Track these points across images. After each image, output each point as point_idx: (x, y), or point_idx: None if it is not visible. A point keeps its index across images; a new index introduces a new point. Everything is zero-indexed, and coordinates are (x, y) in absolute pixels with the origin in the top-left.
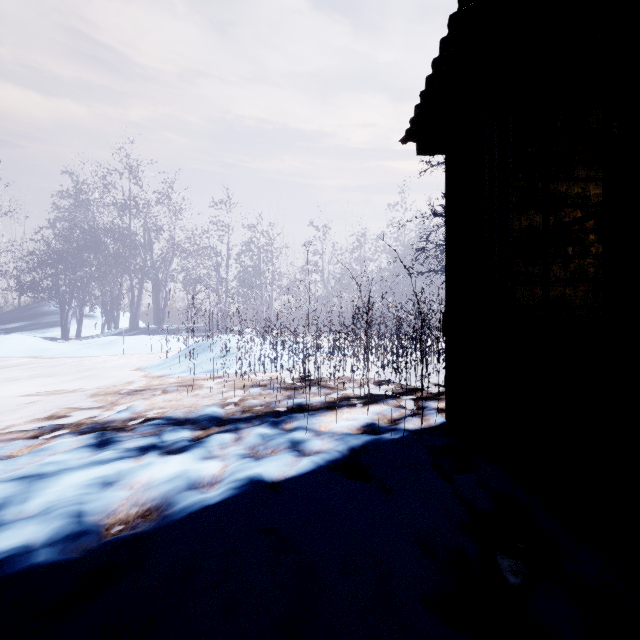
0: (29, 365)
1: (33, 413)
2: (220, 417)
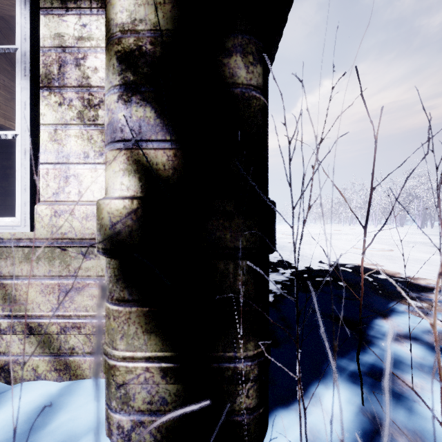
0: None
1: None
2: None
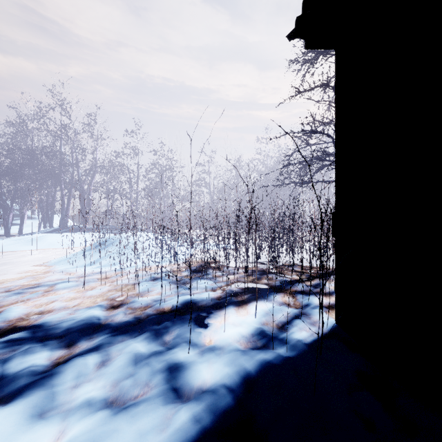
0: None
1: None
2: (96, 326)
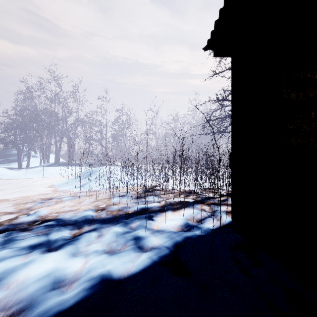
0: None
1: None
2: (91, 219)
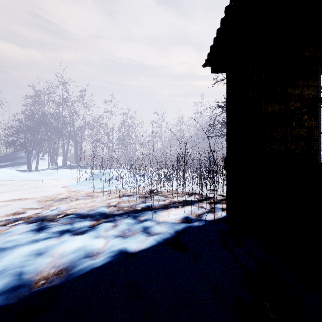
0: (8, 184)
1: (6, 211)
2: (106, 213)
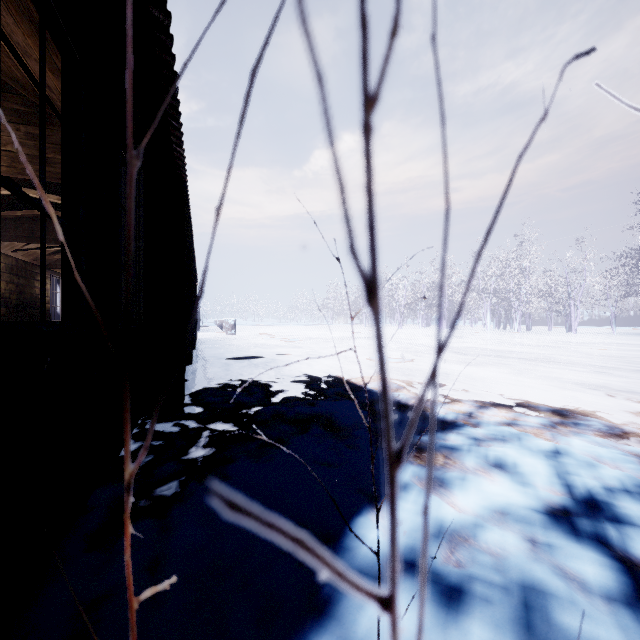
0: None
1: None
2: None
